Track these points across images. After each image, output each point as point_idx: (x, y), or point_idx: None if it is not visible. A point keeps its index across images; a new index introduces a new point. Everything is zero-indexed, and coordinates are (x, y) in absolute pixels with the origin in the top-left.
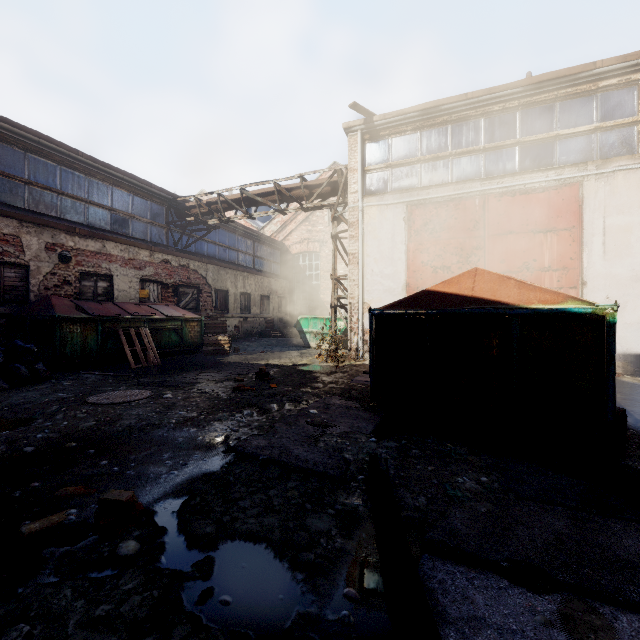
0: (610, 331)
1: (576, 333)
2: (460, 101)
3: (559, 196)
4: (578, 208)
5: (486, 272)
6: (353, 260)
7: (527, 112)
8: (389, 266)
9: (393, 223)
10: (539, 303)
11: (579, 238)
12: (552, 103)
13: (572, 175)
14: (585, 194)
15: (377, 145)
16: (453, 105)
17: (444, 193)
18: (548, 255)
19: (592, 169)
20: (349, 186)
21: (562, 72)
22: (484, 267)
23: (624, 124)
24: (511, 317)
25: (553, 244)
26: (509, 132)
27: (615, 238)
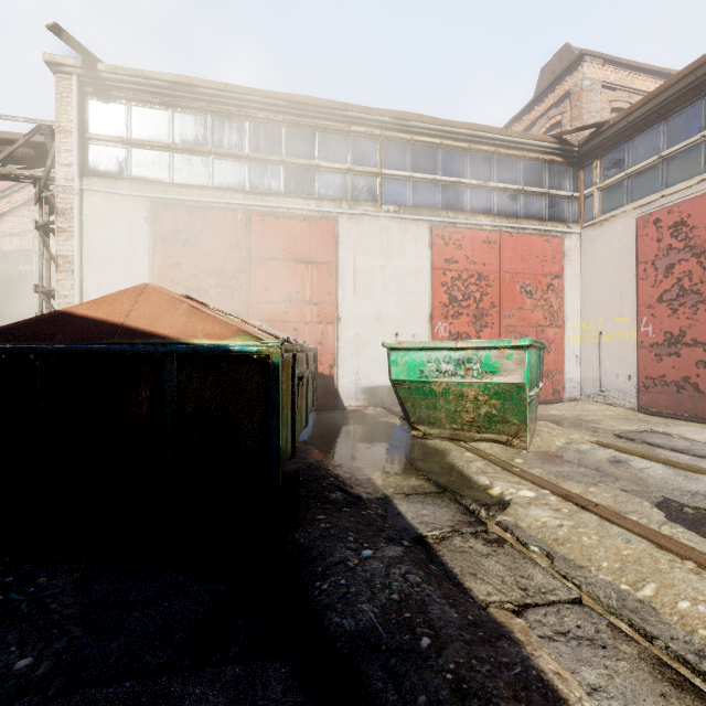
0: (275, 375)
1: (242, 378)
2: (219, 90)
3: (319, 228)
4: (335, 244)
5: (157, 291)
6: (65, 266)
7: (292, 131)
8: (125, 281)
9: (131, 222)
10: (204, 337)
11: (336, 274)
12: (314, 131)
13: (330, 209)
14: (340, 231)
15: (107, 107)
16: (212, 92)
17: (201, 197)
18: (309, 288)
19: (346, 208)
20: (57, 153)
21: (321, 101)
22: (247, 294)
23: (370, 173)
24: (164, 357)
25: (314, 277)
26: (274, 147)
27: (363, 278)
